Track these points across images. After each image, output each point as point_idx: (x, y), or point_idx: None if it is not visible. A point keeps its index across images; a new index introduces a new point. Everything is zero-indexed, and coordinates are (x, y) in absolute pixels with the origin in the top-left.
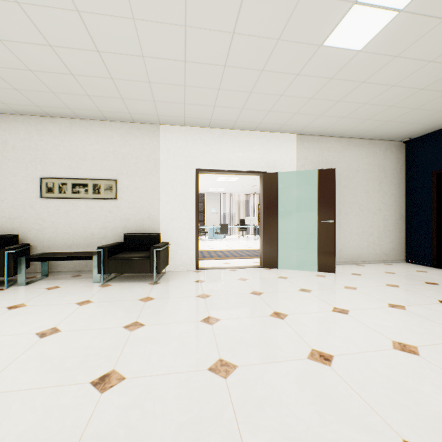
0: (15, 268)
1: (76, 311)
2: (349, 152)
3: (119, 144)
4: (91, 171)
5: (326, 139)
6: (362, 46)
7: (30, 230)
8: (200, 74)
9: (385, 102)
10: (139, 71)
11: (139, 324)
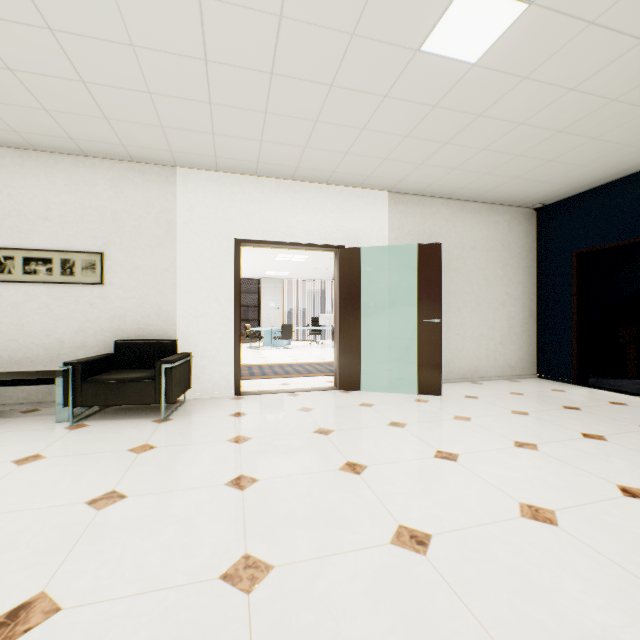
0: None
1: (8, 475)
2: (462, 222)
3: (108, 196)
4: (58, 238)
5: (430, 201)
6: (477, 57)
7: None
8: (233, 85)
9: (510, 148)
10: (129, 72)
11: (117, 496)
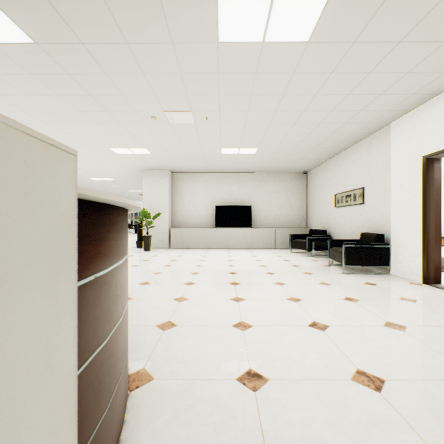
0: (311, 247)
1: (284, 266)
2: None
3: (365, 157)
4: (352, 184)
5: None
6: (321, 0)
7: (332, 227)
8: (321, 104)
9: None
10: (307, 125)
11: (271, 274)
